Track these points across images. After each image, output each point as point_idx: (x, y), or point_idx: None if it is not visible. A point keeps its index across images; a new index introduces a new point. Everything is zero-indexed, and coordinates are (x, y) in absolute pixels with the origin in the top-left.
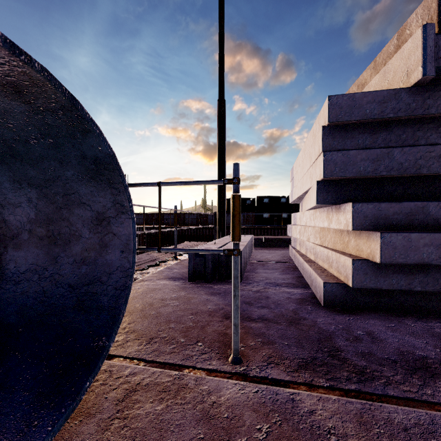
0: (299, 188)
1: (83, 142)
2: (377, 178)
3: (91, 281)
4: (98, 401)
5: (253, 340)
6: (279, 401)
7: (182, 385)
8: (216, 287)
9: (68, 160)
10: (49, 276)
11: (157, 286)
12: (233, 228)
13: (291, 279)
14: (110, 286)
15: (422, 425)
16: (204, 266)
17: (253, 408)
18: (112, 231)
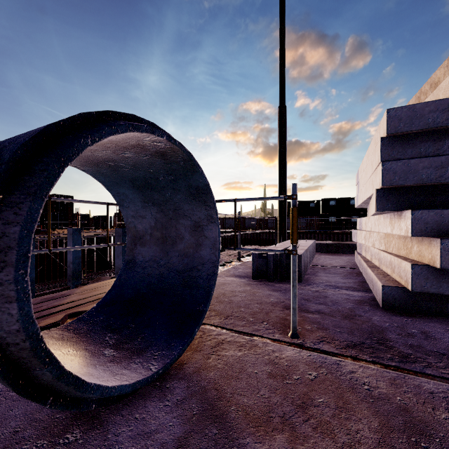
0: (363, 193)
1: (191, 178)
2: (443, 184)
3: (191, 268)
4: (200, 345)
5: (309, 325)
6: (327, 363)
7: (253, 345)
8: (277, 285)
9: (180, 188)
10: (163, 264)
11: (226, 281)
12: (291, 233)
13: (352, 283)
14: (204, 272)
15: (448, 393)
16: (267, 266)
17: (306, 363)
18: (204, 234)
